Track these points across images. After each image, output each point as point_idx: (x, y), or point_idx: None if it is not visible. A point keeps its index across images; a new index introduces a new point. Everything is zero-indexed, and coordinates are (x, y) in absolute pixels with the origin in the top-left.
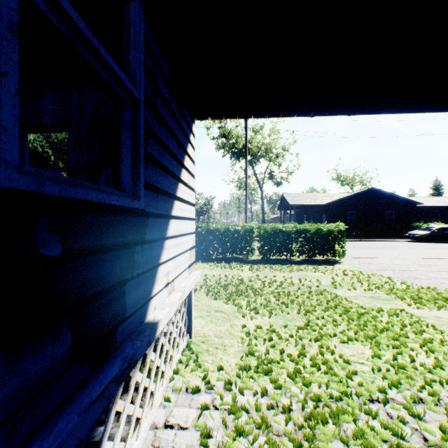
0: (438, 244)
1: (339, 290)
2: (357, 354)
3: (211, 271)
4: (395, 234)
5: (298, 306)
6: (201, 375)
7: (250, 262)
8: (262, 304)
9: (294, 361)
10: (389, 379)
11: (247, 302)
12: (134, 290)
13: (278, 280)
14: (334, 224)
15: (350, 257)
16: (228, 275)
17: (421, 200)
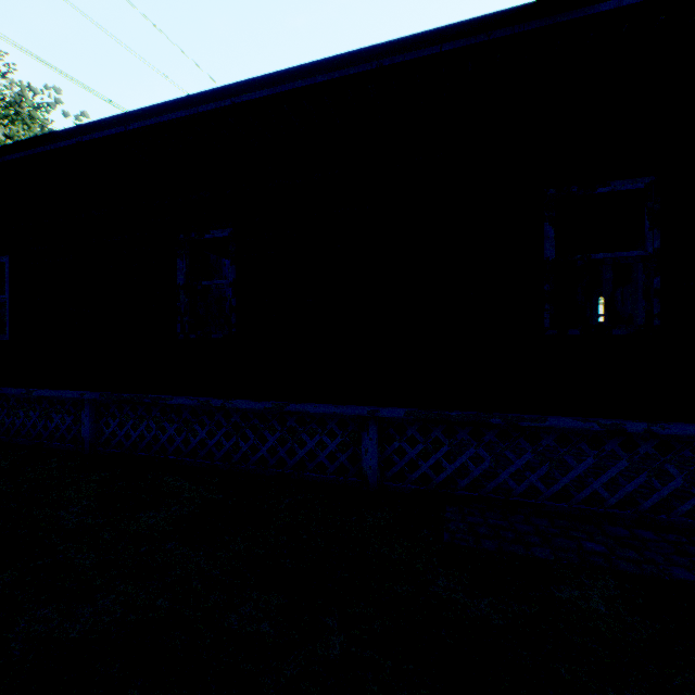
0: None
1: None
2: None
3: None
4: None
5: None
6: None
7: None
8: None
9: None
10: None
11: None
12: None
13: None
14: None
15: None
16: None
17: None
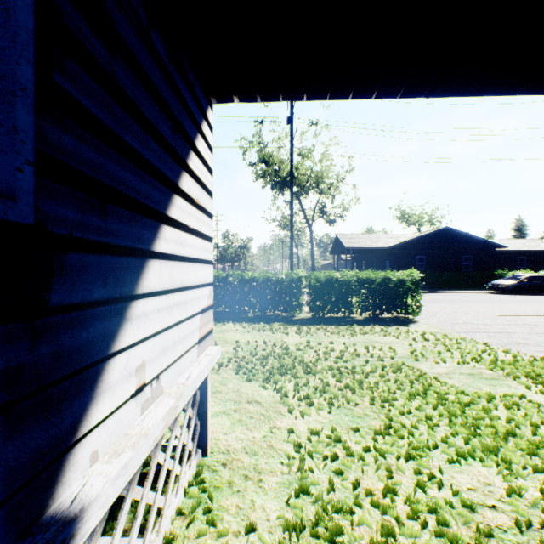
0: (529, 297)
1: (422, 363)
2: (480, 487)
3: (245, 335)
4: (474, 285)
5: (370, 393)
6: None
7: (298, 321)
8: (316, 388)
9: (379, 509)
10: None
11: (295, 386)
12: None
13: (336, 348)
14: (406, 271)
15: (426, 314)
16: (268, 341)
17: (502, 243)
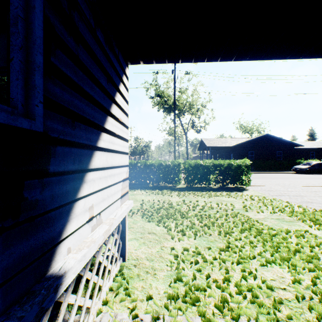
0: (316, 175)
1: (249, 212)
2: (277, 278)
3: (147, 196)
4: (284, 168)
5: (218, 228)
6: (130, 306)
7: (178, 189)
8: (188, 226)
9: (220, 289)
10: (316, 310)
11: (175, 225)
12: (20, 241)
13: (200, 204)
14: (242, 160)
15: (253, 185)
16: (160, 200)
17: (301, 143)
